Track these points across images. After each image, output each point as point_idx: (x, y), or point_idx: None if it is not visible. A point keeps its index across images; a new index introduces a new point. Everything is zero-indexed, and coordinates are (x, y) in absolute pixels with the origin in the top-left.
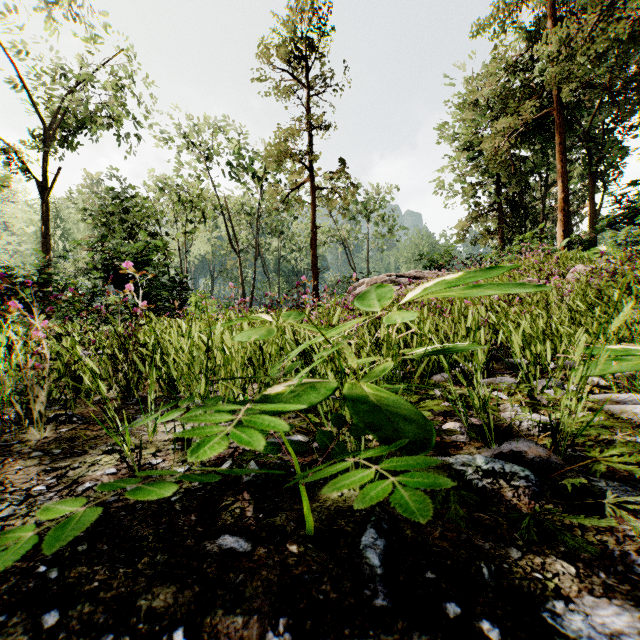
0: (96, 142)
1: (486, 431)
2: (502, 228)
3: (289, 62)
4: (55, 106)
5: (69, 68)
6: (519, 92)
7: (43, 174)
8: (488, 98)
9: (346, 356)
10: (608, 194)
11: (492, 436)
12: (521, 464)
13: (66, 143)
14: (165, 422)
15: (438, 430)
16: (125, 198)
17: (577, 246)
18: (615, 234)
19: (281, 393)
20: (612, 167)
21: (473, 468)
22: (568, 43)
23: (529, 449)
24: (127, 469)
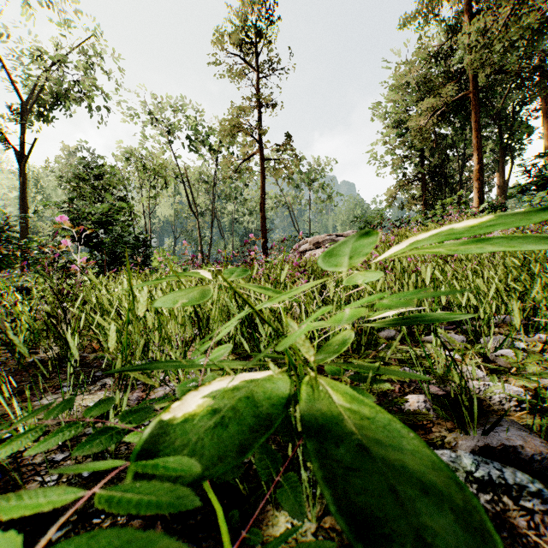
0: (70, 117)
1: (466, 416)
2: (425, 195)
3: (241, 48)
4: (33, 84)
5: (45, 50)
6: (440, 77)
7: (21, 144)
8: (413, 83)
9: (301, 345)
10: (520, 164)
11: (474, 422)
12: (516, 462)
13: (43, 117)
14: (93, 391)
15: (406, 413)
16: (95, 166)
17: (491, 210)
18: (530, 198)
19: (189, 417)
20: (519, 143)
21: (462, 475)
22: (485, 32)
23: (524, 442)
24: (17, 471)
